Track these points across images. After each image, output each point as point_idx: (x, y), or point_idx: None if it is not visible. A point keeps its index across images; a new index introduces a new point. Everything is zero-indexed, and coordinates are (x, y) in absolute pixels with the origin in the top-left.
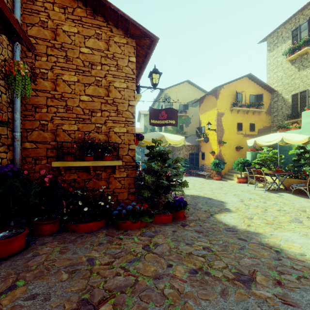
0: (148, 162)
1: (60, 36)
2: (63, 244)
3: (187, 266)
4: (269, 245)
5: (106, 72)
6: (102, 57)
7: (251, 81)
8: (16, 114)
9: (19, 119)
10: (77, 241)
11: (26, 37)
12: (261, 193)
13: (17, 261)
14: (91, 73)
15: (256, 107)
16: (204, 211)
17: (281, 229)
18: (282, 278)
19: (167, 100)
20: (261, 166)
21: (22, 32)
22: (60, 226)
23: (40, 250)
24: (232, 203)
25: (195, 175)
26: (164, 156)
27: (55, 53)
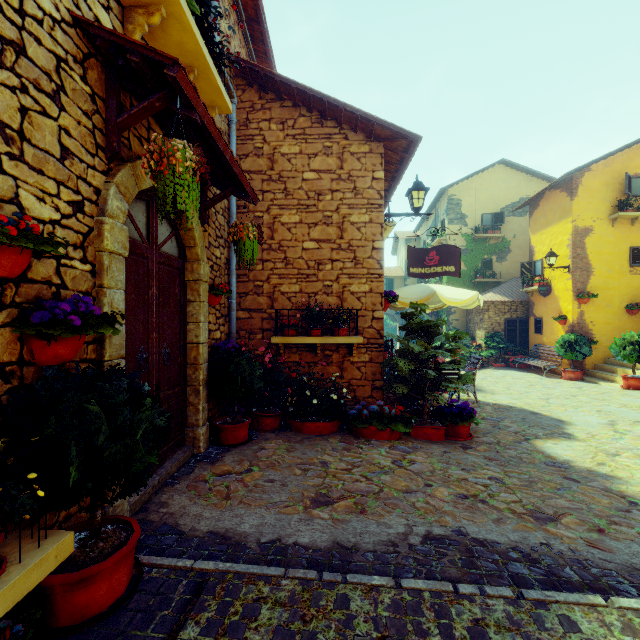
0: (404, 339)
1: (278, 162)
2: (289, 443)
3: (455, 490)
4: (623, 494)
5: (338, 202)
6: (333, 181)
7: None
8: (232, 276)
9: (235, 283)
10: (305, 443)
11: (253, 193)
12: None
13: (245, 450)
14: (318, 207)
15: None
16: (513, 432)
17: None
18: (610, 528)
19: (455, 208)
20: None
21: (251, 190)
22: (281, 423)
23: (265, 445)
24: (584, 425)
25: (519, 366)
26: (432, 329)
27: (272, 188)
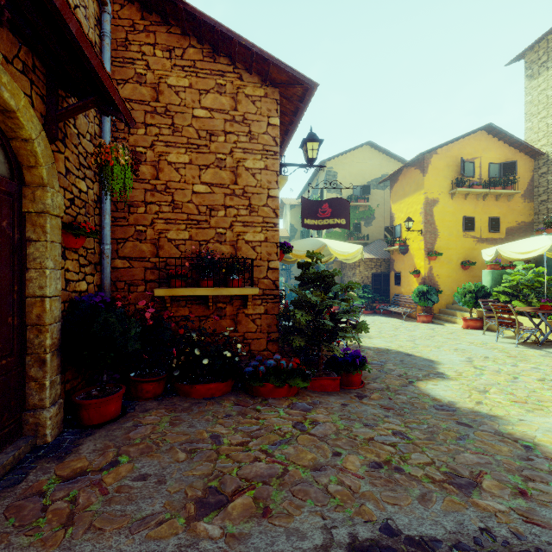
0: (300, 290)
1: (164, 94)
2: (174, 412)
3: (365, 457)
4: (513, 437)
5: (232, 145)
6: (226, 122)
7: (493, 138)
8: (105, 217)
9: (109, 226)
10: (193, 410)
11: (125, 109)
12: (510, 348)
13: (114, 431)
14: (210, 148)
15: (503, 187)
16: (398, 375)
17: (541, 412)
18: (529, 487)
19: (332, 179)
20: (511, 299)
21: (121, 103)
22: (166, 387)
23: (143, 419)
24: (450, 363)
25: (384, 312)
26: (327, 279)
27: (157, 121)
